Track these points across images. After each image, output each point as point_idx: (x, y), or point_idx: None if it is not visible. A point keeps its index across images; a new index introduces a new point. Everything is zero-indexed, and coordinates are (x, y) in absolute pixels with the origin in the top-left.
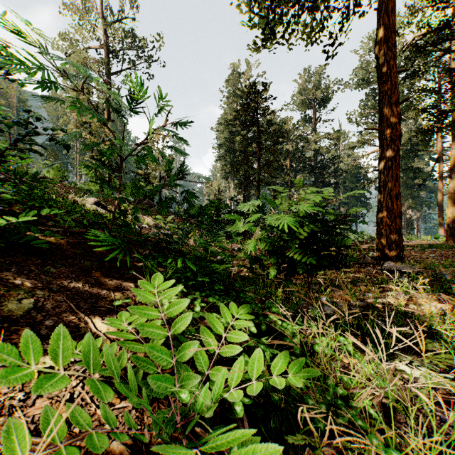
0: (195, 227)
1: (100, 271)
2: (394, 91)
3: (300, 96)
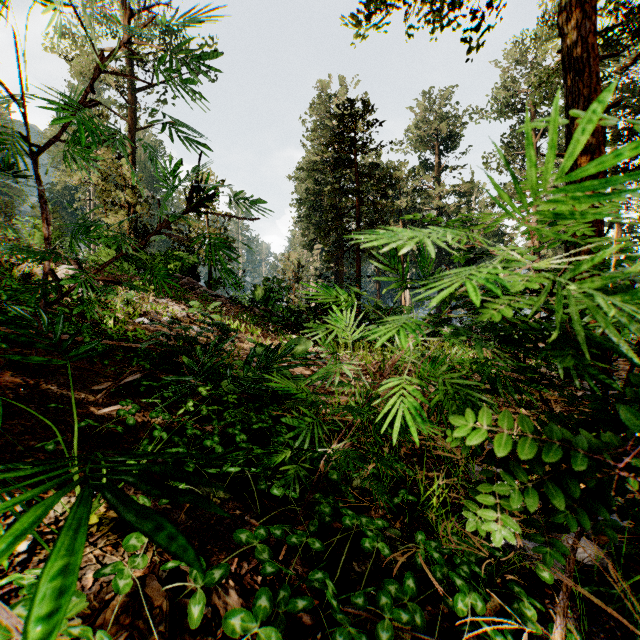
0: (261, 320)
1: None
2: (594, 89)
3: (417, 130)
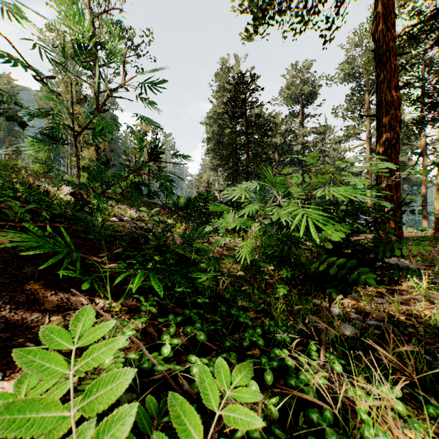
0: (184, 219)
1: (44, 280)
2: (393, 74)
3: (287, 90)
